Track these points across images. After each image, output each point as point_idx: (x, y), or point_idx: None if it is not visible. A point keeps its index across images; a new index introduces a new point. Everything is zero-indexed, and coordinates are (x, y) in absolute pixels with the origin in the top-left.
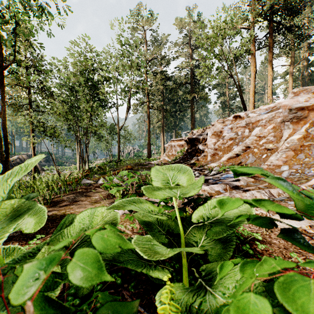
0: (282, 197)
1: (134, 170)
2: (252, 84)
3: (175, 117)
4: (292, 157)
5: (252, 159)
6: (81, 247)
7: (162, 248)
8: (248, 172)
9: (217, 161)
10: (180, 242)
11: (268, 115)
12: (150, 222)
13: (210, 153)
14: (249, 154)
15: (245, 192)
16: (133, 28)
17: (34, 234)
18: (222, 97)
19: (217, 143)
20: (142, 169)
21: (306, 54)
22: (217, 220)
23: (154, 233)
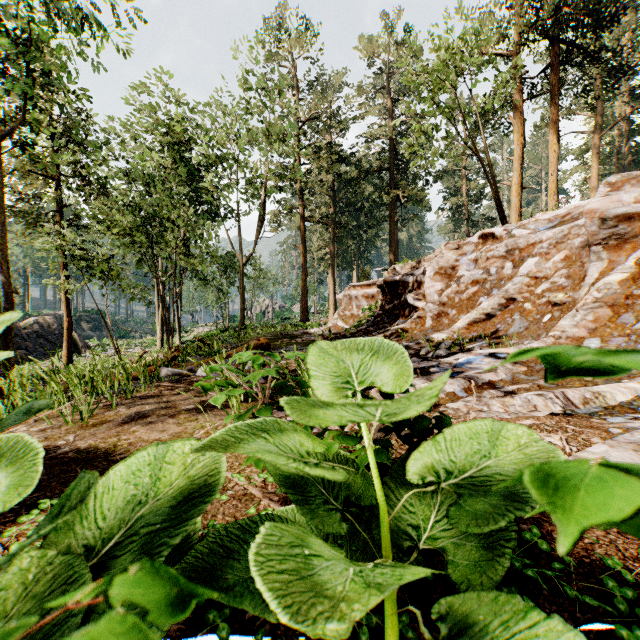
0: (592, 407)
1: (272, 348)
2: (516, 171)
3: (358, 239)
4: (607, 320)
5: (521, 325)
6: (124, 551)
7: (333, 567)
8: (604, 367)
9: (446, 328)
10: (376, 526)
11: (554, 231)
12: (304, 480)
13: (431, 312)
14: (514, 315)
15: (511, 396)
16: (272, 55)
17: (39, 496)
18: (455, 198)
19: (445, 290)
20: (290, 345)
21: (626, 109)
22: (473, 479)
23: (314, 510)
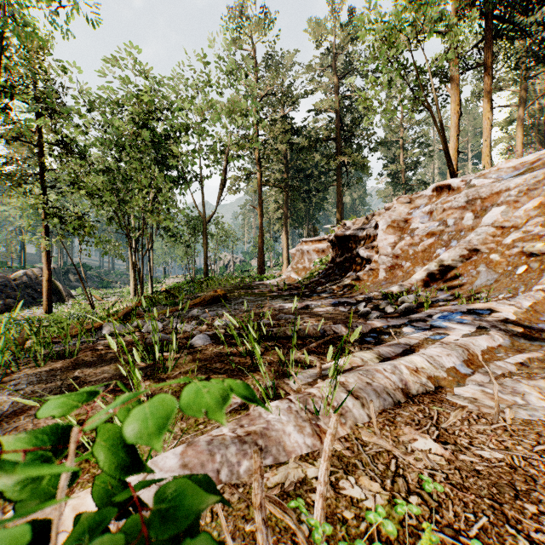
0: None
1: (229, 299)
2: (453, 137)
3: (308, 201)
4: None
5: (489, 277)
6: None
7: None
8: None
9: (401, 280)
10: None
11: (524, 177)
12: None
13: (384, 264)
14: (479, 266)
15: (542, 377)
16: (233, 39)
17: None
18: (394, 165)
19: (398, 243)
20: (246, 296)
21: None
22: None
23: None
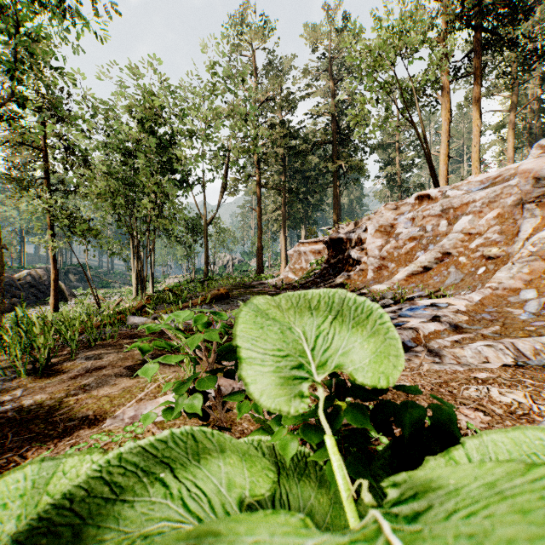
0: (542, 358)
1: (231, 298)
2: (444, 142)
3: (305, 203)
4: (541, 272)
5: (457, 277)
6: None
7: None
8: None
9: (386, 280)
10: None
11: (487, 191)
12: (251, 504)
13: (372, 265)
14: (449, 268)
15: (460, 347)
16: (232, 44)
17: None
18: (389, 168)
19: (385, 246)
20: (247, 295)
21: (537, 90)
22: None
23: None
